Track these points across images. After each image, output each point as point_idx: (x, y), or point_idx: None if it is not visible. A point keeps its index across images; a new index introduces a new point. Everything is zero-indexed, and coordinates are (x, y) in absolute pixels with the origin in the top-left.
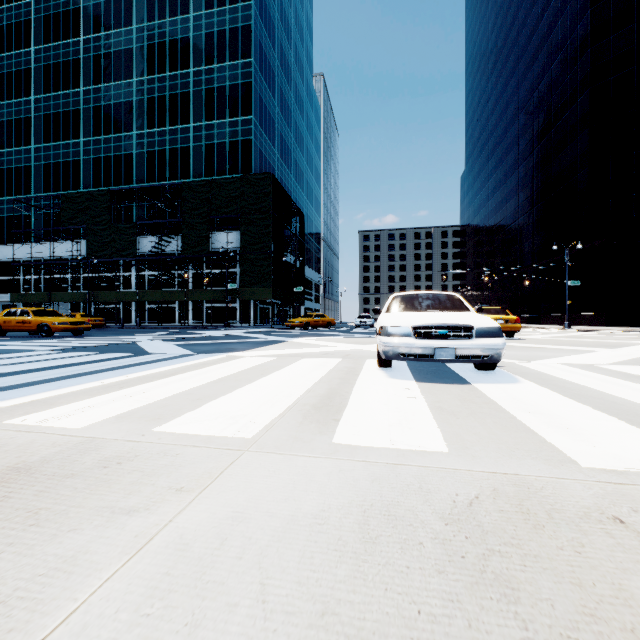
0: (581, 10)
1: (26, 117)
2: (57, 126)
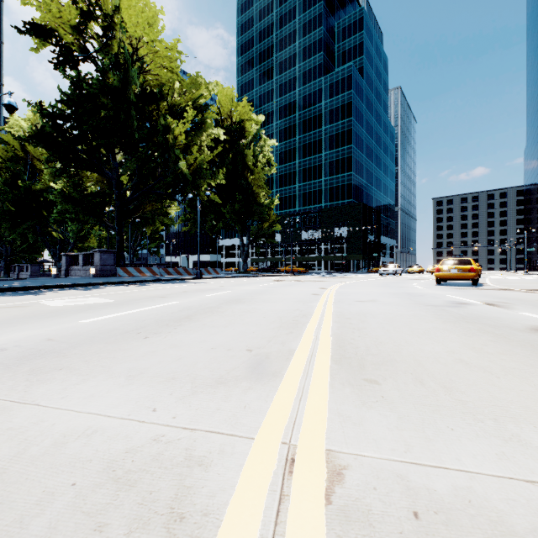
0: None
1: None
2: None
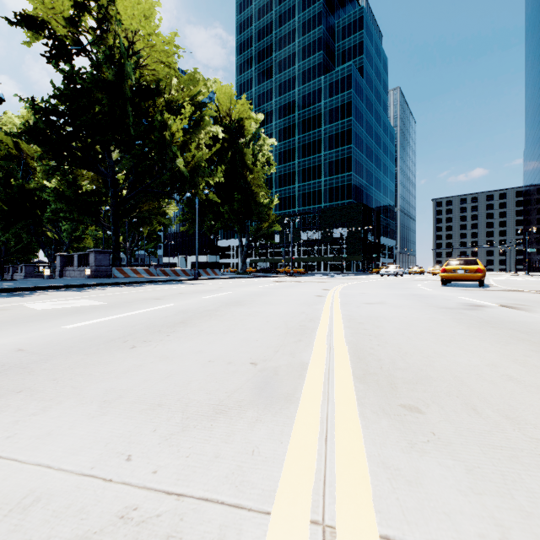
0: None
1: None
2: None
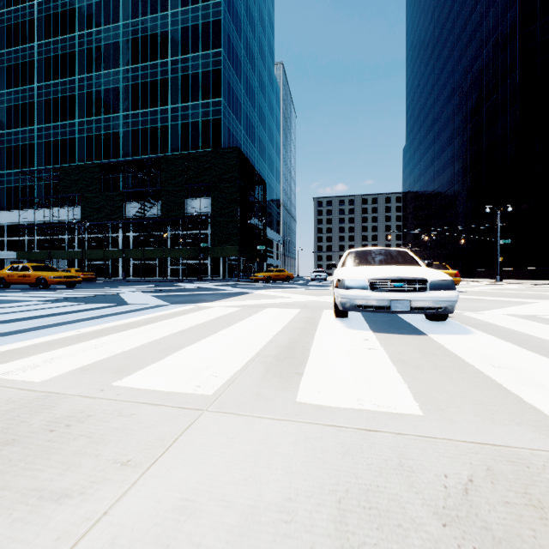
0: (511, 1)
1: (30, 102)
2: (56, 109)
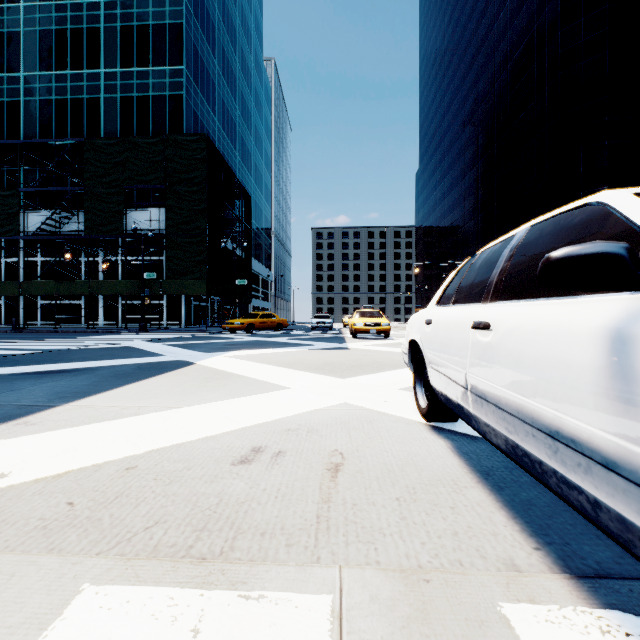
0: None
1: None
2: None
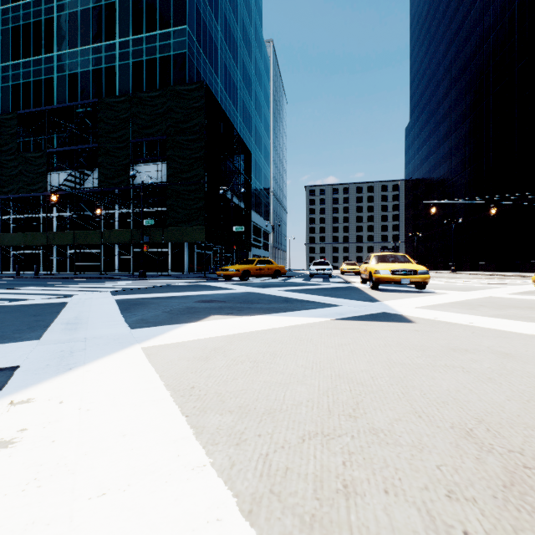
0: None
1: None
2: None
